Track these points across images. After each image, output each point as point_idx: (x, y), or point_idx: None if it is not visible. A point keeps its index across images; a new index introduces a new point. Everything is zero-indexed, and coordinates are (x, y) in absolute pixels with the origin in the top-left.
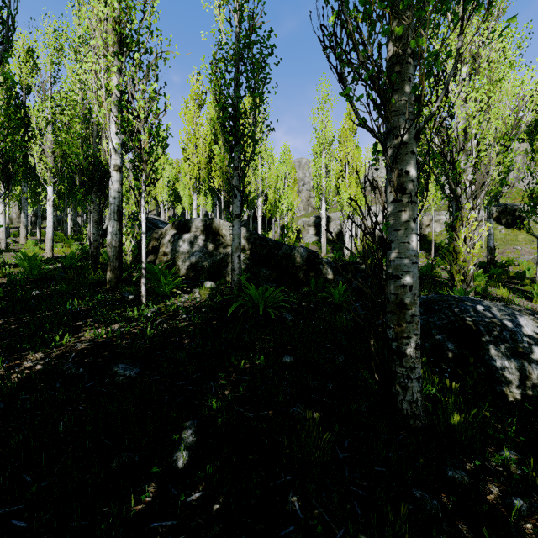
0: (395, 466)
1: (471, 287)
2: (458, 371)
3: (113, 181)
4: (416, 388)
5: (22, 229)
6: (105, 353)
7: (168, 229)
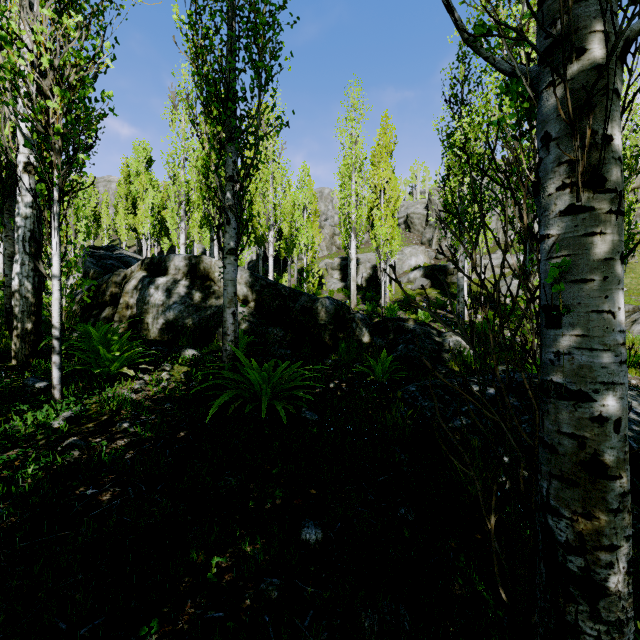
0: None
1: None
2: None
3: (23, 190)
4: None
5: None
6: None
7: (135, 269)
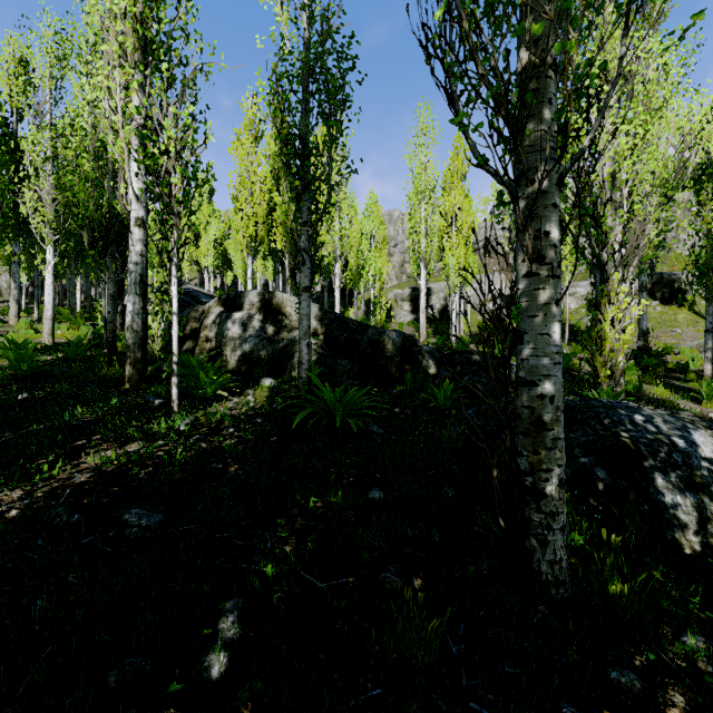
0: (534, 665)
1: (620, 385)
2: (612, 509)
3: (135, 241)
4: (560, 543)
5: (12, 304)
6: (114, 489)
7: (212, 305)
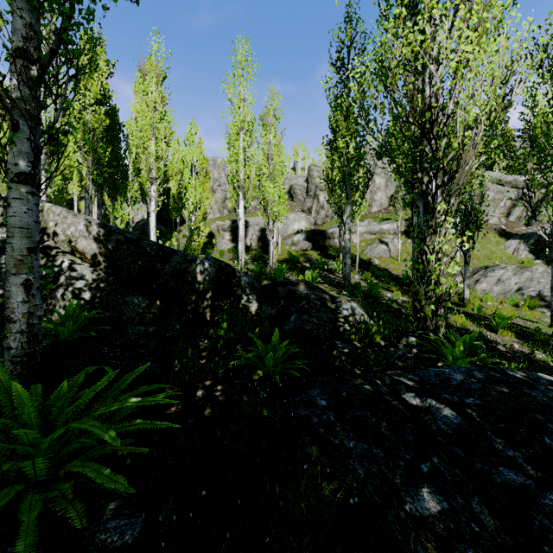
0: None
1: (442, 319)
2: None
3: None
4: None
5: None
6: None
7: None
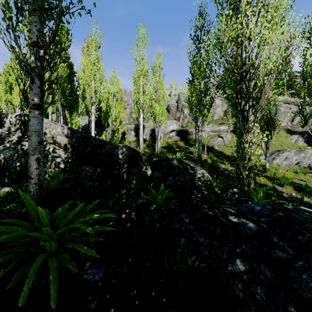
0: None
1: (252, 179)
2: None
3: None
4: None
5: None
6: None
7: None
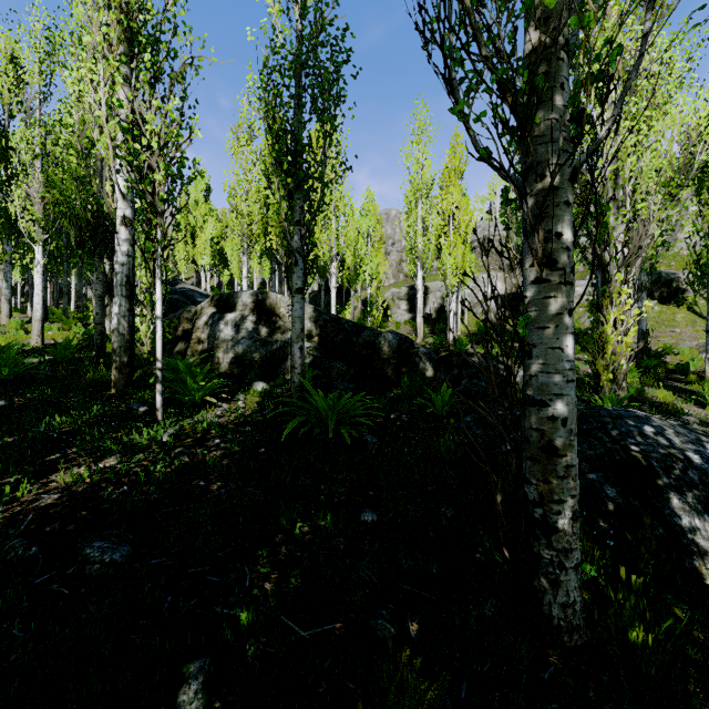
0: None
1: (623, 388)
2: (624, 531)
3: (121, 241)
4: (573, 583)
5: (3, 304)
6: (82, 513)
7: (205, 306)
